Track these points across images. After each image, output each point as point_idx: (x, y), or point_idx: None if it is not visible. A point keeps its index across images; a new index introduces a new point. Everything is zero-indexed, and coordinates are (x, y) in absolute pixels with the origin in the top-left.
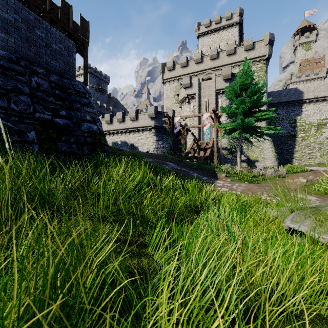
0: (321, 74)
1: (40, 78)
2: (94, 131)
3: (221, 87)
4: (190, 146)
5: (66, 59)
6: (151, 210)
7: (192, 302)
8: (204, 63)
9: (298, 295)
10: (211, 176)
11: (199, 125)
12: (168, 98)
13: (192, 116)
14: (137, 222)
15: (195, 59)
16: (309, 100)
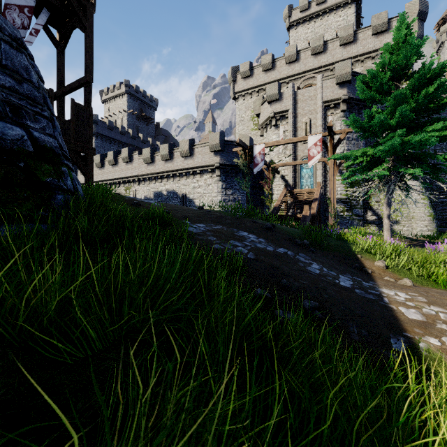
0: None
1: None
2: (8, 143)
3: (333, 96)
4: (280, 197)
5: None
6: None
7: None
8: (302, 62)
9: None
10: (351, 266)
11: (295, 161)
12: (242, 122)
13: (287, 142)
14: None
15: (285, 56)
16: None
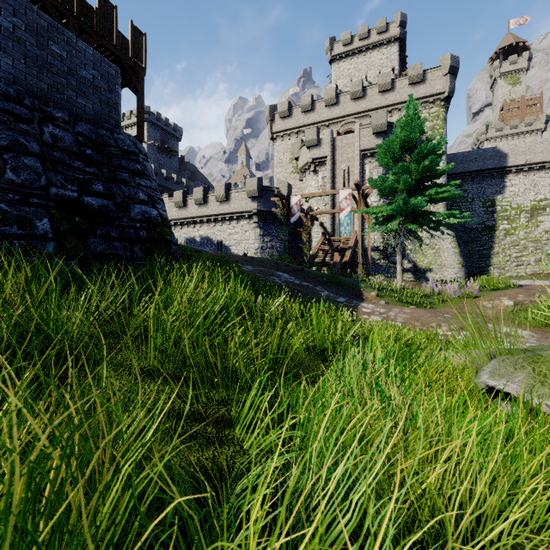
0: (536, 125)
1: (59, 127)
2: (152, 219)
3: (370, 146)
4: (317, 245)
5: (104, 95)
6: (244, 357)
7: (308, 545)
8: (341, 106)
9: (510, 519)
10: (353, 295)
11: (332, 209)
12: (280, 164)
13: (321, 194)
14: (218, 378)
15: (325, 99)
16: (517, 167)
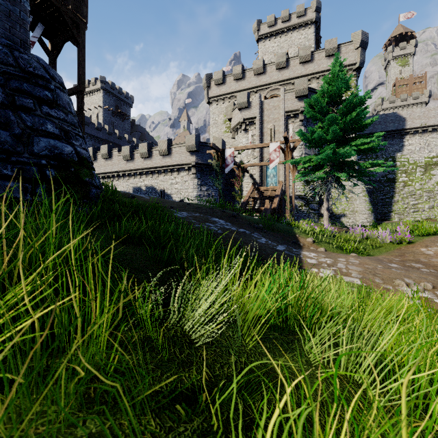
0: (421, 98)
1: None
2: (65, 156)
3: (293, 108)
4: (248, 193)
5: (3, 5)
6: None
7: None
8: (268, 75)
9: None
10: (290, 241)
11: (261, 162)
12: (215, 125)
13: (253, 147)
14: None
15: (254, 69)
16: (414, 129)
